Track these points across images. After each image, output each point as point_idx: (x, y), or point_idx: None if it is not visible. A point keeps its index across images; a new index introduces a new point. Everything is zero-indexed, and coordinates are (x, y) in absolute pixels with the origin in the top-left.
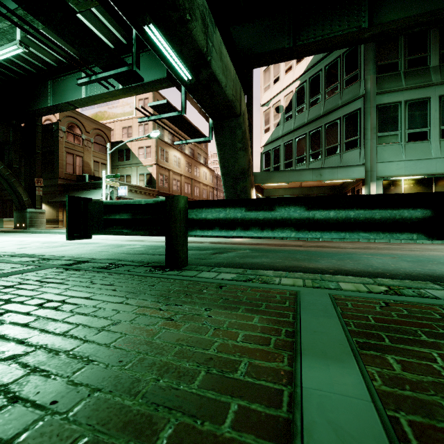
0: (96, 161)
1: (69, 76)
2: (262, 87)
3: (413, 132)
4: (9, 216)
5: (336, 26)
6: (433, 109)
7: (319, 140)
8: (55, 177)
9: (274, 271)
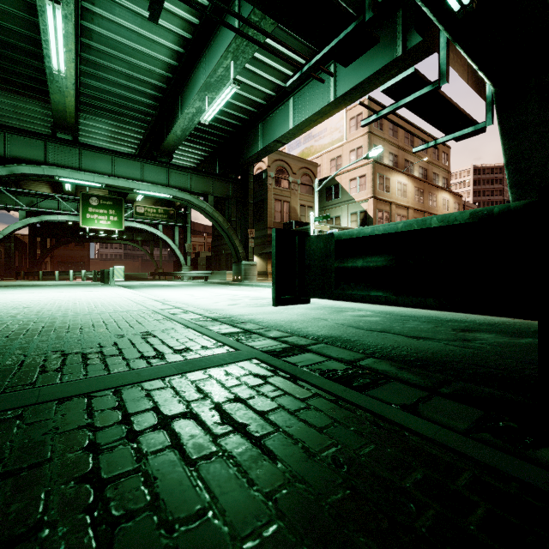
0: (302, 205)
1: (276, 111)
2: None
3: None
4: (230, 268)
5: None
6: None
7: None
8: (265, 227)
9: None
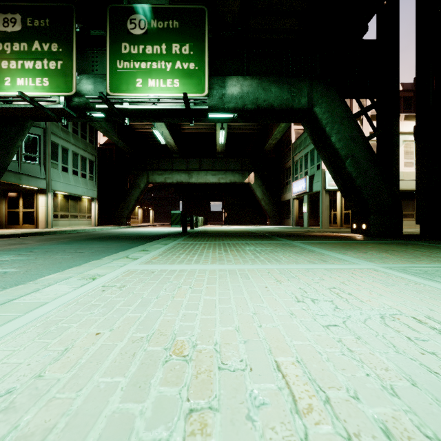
0: None
1: None
2: None
3: (64, 166)
4: None
5: None
6: (70, 157)
7: None
8: None
9: None
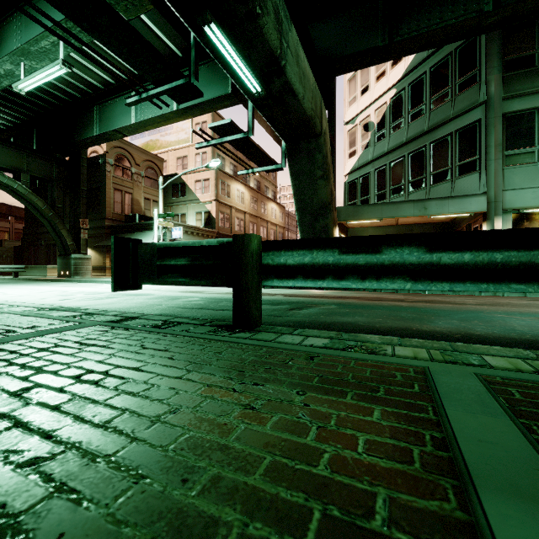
0: (146, 198)
1: (116, 100)
2: (346, 100)
3: None
4: (53, 262)
5: (448, 12)
6: None
7: (422, 164)
8: (102, 217)
9: (380, 336)
